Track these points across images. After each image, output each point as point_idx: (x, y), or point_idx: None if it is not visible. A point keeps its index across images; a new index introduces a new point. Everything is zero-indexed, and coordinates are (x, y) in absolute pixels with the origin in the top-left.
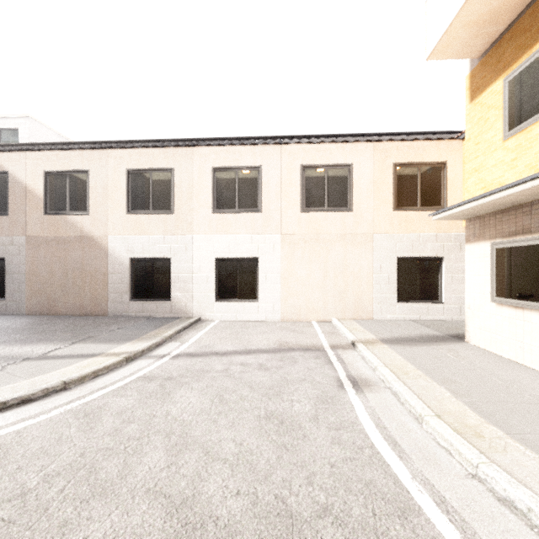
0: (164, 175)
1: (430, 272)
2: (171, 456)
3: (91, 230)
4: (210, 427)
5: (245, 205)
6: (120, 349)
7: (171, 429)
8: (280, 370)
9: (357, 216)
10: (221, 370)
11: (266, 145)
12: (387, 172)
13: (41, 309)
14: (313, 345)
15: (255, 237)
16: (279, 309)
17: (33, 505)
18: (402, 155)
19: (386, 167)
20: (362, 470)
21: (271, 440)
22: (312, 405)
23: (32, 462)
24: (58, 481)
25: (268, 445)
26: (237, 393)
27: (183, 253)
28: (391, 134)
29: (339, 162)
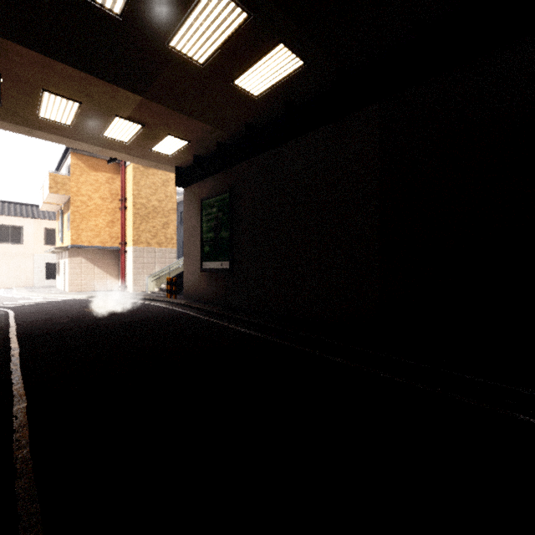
0: None
1: None
2: None
3: None
4: None
5: None
6: None
7: None
8: None
9: (26, 246)
10: None
11: None
12: (41, 231)
13: None
14: None
15: None
16: None
17: None
18: (48, 225)
19: (41, 229)
20: None
21: None
22: None
23: None
24: None
25: None
26: None
27: None
28: None
29: (17, 225)
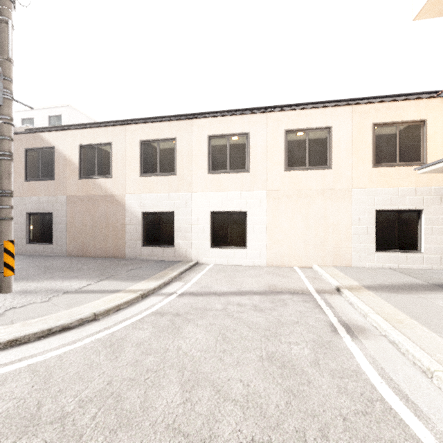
0: (169, 144)
1: (409, 223)
2: (185, 391)
3: (113, 190)
4: (218, 364)
5: (235, 167)
6: (136, 287)
7: (183, 364)
8: (273, 311)
9: (336, 173)
10: (221, 309)
11: (253, 114)
12: (366, 132)
13: (77, 252)
14: (300, 289)
15: (244, 193)
16: (264, 255)
17: (70, 430)
18: (380, 115)
19: (365, 127)
20: (378, 427)
21: (277, 384)
22: (310, 349)
23: (70, 386)
24: (90, 407)
25: (274, 388)
26: (237, 332)
27: (184, 208)
28: (366, 98)
29: (320, 125)
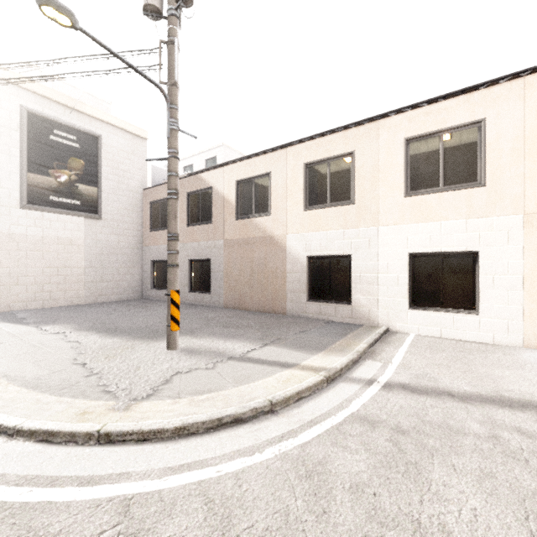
0: (343, 162)
1: None
2: None
3: (272, 230)
4: None
5: (455, 180)
6: (314, 362)
7: None
8: None
9: None
10: (486, 437)
11: (494, 85)
12: None
13: (234, 303)
14: None
15: (473, 221)
16: (519, 328)
17: None
18: None
19: None
20: None
21: None
22: None
23: None
24: None
25: None
26: None
27: (365, 249)
28: None
29: None
